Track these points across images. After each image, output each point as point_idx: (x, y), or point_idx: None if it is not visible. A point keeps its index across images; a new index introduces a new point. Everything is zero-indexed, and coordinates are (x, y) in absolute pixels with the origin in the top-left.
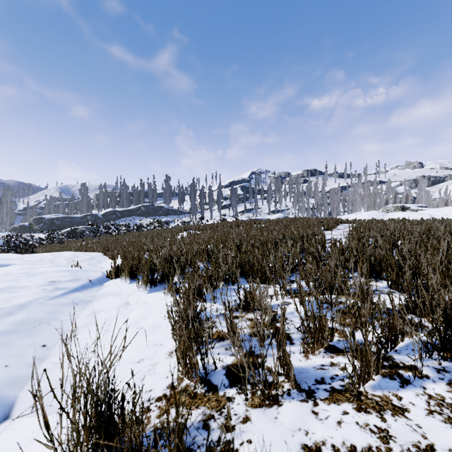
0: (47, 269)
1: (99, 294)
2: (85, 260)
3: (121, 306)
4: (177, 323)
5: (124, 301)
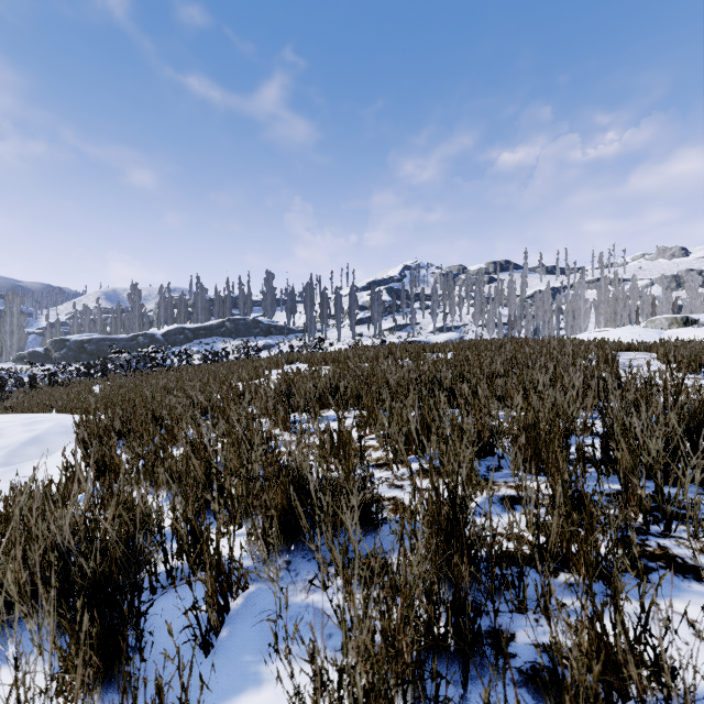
0: None
1: None
2: (4, 448)
3: None
4: None
5: None
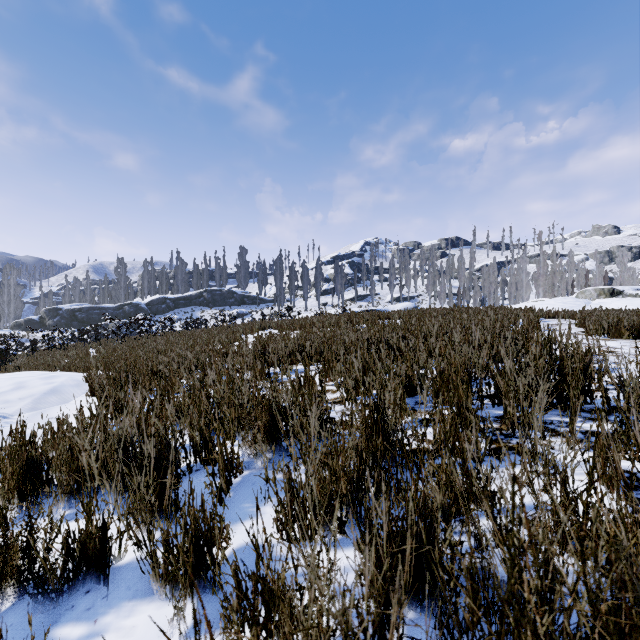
0: None
1: None
2: (31, 397)
3: None
4: None
5: None
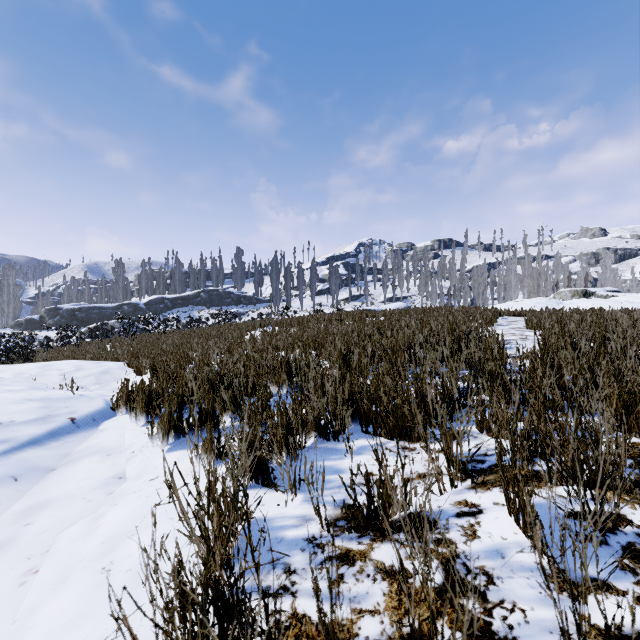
0: (3, 396)
1: (77, 451)
2: (92, 375)
3: (104, 485)
4: (162, 629)
5: (117, 470)
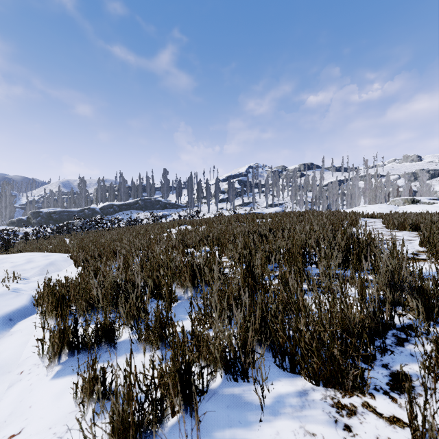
0: None
1: None
2: (38, 267)
3: None
4: None
5: None
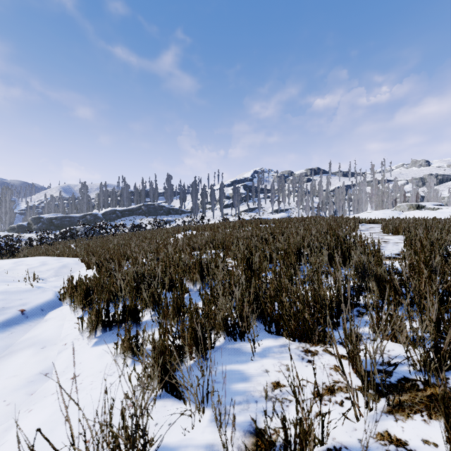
0: None
1: (19, 342)
2: (53, 269)
3: (29, 383)
4: None
5: (46, 364)
